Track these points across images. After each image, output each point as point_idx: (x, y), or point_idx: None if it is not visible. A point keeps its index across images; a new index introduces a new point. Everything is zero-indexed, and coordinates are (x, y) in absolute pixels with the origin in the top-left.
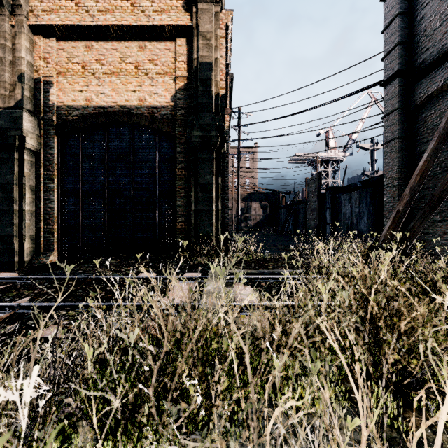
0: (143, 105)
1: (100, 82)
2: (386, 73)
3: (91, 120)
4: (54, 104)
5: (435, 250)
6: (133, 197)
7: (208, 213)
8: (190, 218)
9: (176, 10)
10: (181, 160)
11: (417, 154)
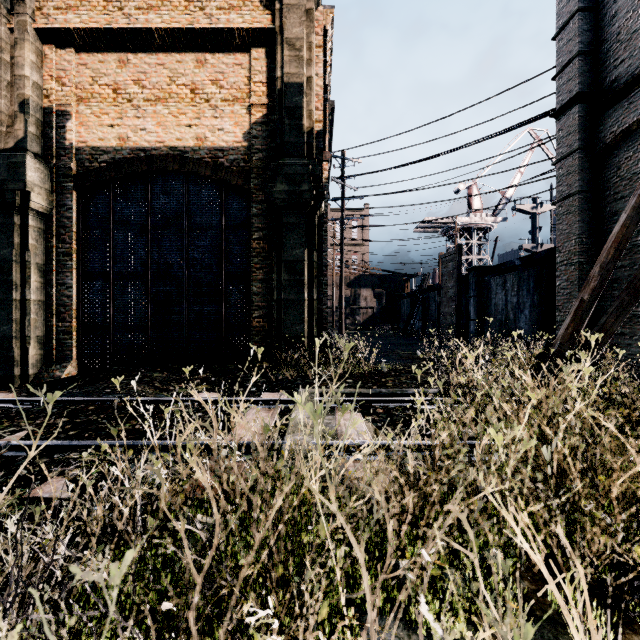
0: (202, 146)
1: (140, 113)
2: (560, 97)
3: (126, 167)
4: (72, 145)
5: (633, 359)
6: (188, 280)
7: (297, 304)
8: (271, 311)
9: (251, 6)
10: (258, 227)
11: (606, 217)
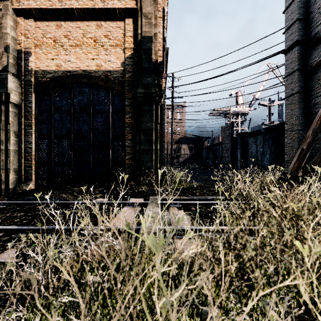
0: (99, 69)
1: (67, 52)
2: (287, 43)
3: (60, 81)
4: (32, 69)
5: None
6: (92, 139)
7: (149, 151)
8: (135, 155)
9: None
10: (129, 111)
11: (312, 105)
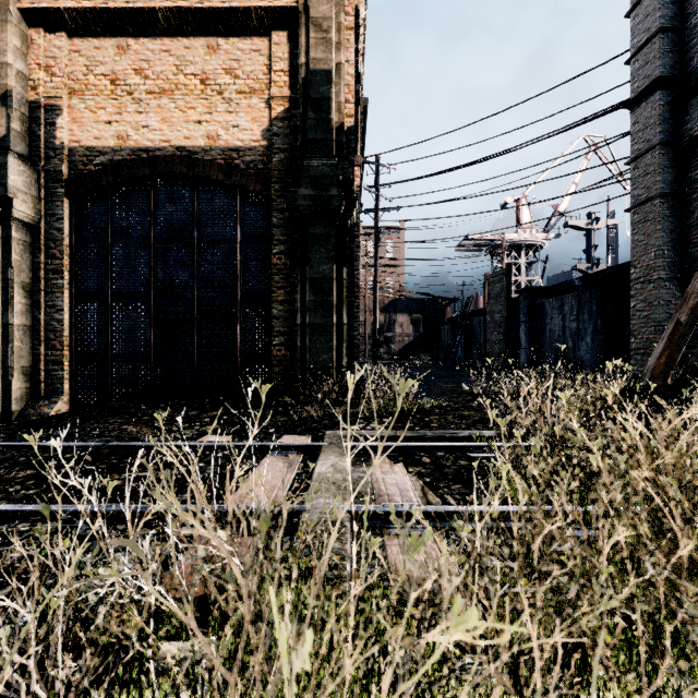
0: (214, 146)
1: (141, 108)
2: (635, 84)
3: (126, 171)
4: (63, 145)
5: None
6: (197, 302)
7: (324, 329)
8: (293, 337)
9: None
10: (279, 239)
11: (694, 224)
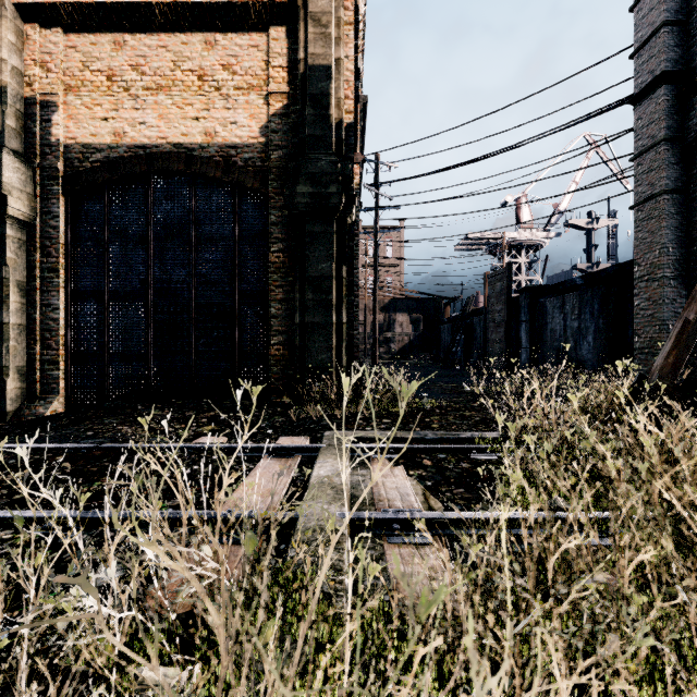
0: (211, 142)
1: (138, 104)
2: (639, 79)
3: (122, 168)
4: (59, 142)
5: None
6: (195, 300)
7: (323, 328)
8: (292, 337)
9: None
10: (278, 237)
11: None
